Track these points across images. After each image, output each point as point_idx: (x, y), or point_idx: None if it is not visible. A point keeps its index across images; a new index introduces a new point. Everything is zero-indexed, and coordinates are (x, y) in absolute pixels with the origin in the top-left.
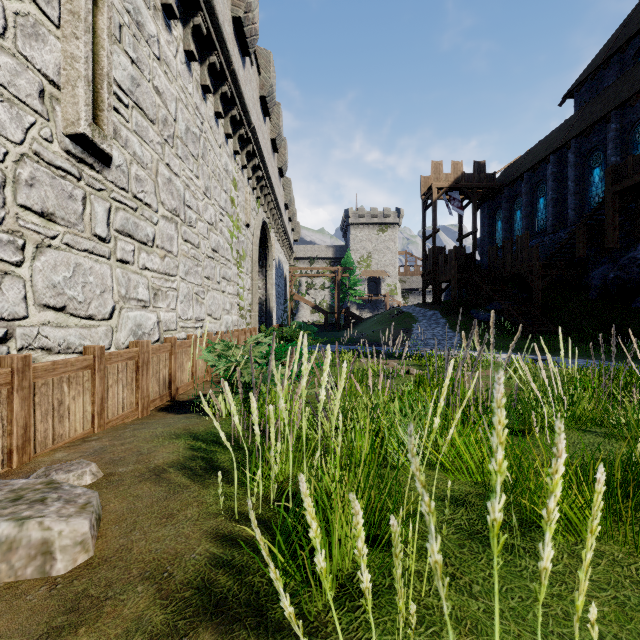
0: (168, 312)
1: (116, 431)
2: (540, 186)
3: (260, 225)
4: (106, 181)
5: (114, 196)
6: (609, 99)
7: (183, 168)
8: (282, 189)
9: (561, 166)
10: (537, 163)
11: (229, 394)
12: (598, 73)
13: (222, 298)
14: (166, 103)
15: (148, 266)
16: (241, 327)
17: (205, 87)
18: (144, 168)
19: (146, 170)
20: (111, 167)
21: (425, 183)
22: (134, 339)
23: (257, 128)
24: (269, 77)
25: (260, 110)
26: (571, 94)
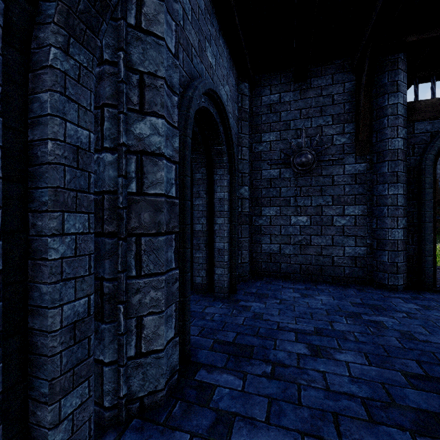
0: None
1: None
2: None
3: None
4: None
5: None
6: None
7: None
8: None
9: None
10: None
11: None
12: None
13: None
14: None
15: None
16: None
17: None
18: None
19: None
20: None
21: None
22: None
23: None
24: None
25: None
26: None
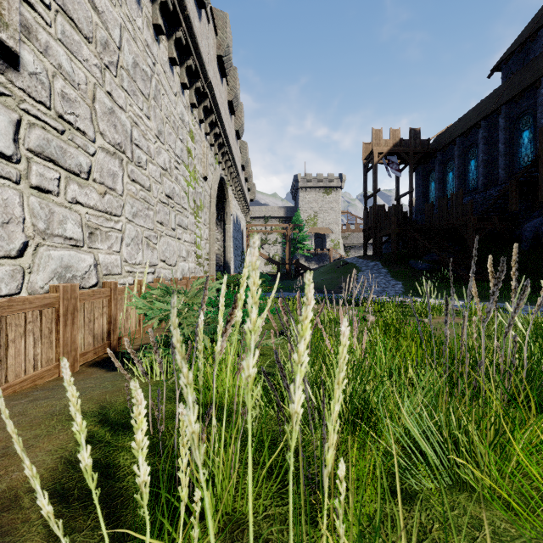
0: (110, 254)
1: (8, 402)
2: (471, 149)
3: (218, 180)
4: (12, 86)
5: (26, 108)
6: (538, 67)
7: (130, 103)
8: (239, 151)
9: (491, 130)
10: (469, 128)
11: (73, 396)
12: (525, 46)
13: (178, 245)
14: (107, 26)
15: (81, 200)
16: (198, 274)
17: (157, 26)
18: (75, 88)
19: (78, 91)
20: (21, 71)
21: (366, 149)
22: (59, 283)
23: (214, 85)
24: (225, 37)
25: (217, 69)
26: (499, 67)
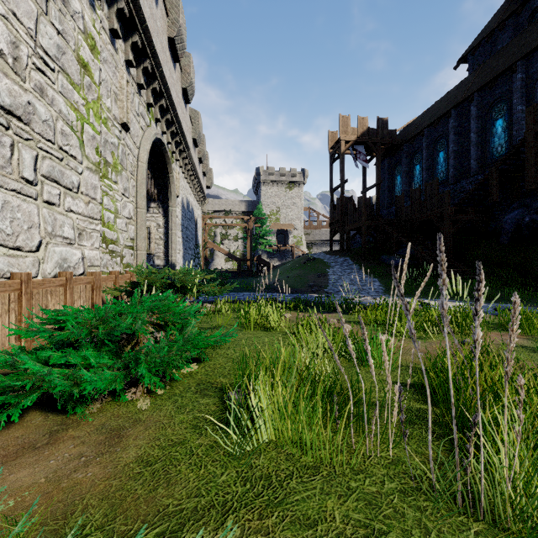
0: None
1: None
2: (440, 141)
3: (151, 139)
4: None
5: None
6: (512, 52)
7: None
8: (189, 121)
9: (462, 120)
10: (438, 118)
11: None
12: (492, 37)
13: (46, 214)
14: None
15: None
16: (109, 269)
17: None
18: None
19: None
20: None
21: (332, 138)
22: None
23: None
24: None
25: None
26: (465, 58)
